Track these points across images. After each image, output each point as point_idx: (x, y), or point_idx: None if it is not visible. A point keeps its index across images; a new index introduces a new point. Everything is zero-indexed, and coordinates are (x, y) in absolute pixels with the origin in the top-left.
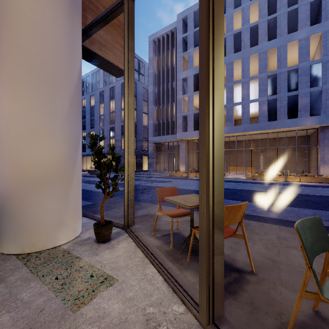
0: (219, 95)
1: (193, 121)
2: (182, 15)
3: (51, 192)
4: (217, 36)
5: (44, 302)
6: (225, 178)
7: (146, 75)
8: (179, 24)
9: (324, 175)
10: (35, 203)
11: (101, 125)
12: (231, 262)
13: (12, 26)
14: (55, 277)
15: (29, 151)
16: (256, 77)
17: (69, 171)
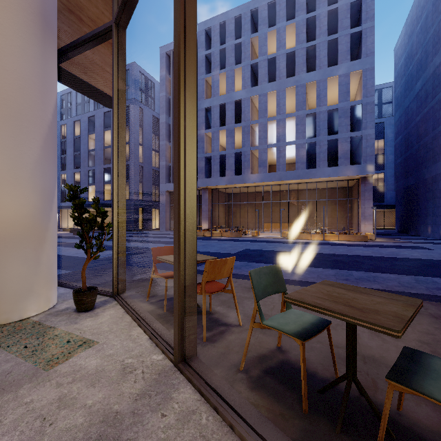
0: (191, 159)
1: (218, 165)
2: (204, 26)
3: (17, 254)
4: (189, 106)
5: (12, 366)
6: (257, 238)
7: (157, 98)
8: (201, 37)
9: (364, 232)
10: None
11: (90, 164)
12: (223, 319)
13: None
14: (23, 346)
15: None
16: (294, 114)
17: (40, 229)
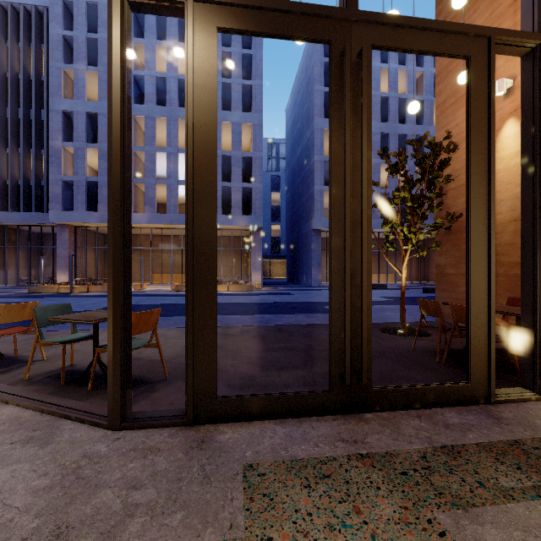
0: None
1: (85, 194)
2: None
3: None
4: None
5: None
6: (139, 292)
7: None
8: (56, 6)
9: (255, 282)
10: None
11: None
12: (28, 359)
13: None
14: None
15: None
16: None
17: None
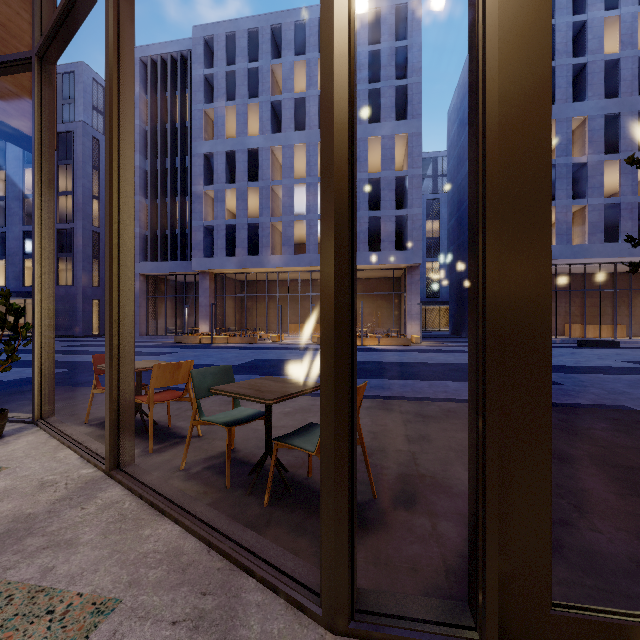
0: (127, 255)
1: (224, 239)
2: (203, 31)
3: None
4: (125, 199)
5: None
6: (278, 344)
7: None
8: (198, 46)
9: (411, 334)
10: None
11: None
12: (182, 432)
13: None
14: None
15: None
16: None
17: None
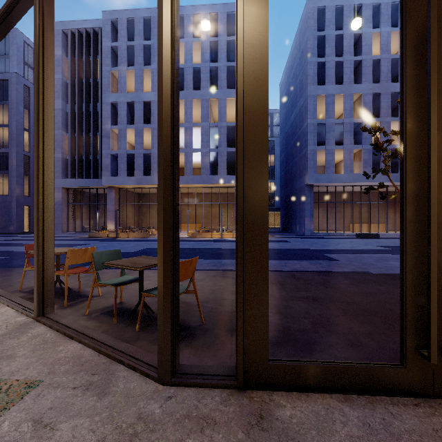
0: (49, 179)
1: (126, 163)
2: (110, 15)
3: None
4: (47, 144)
5: None
6: None
7: None
8: (106, 26)
9: None
10: None
11: None
12: (88, 294)
13: None
14: None
15: None
16: (199, 125)
17: None
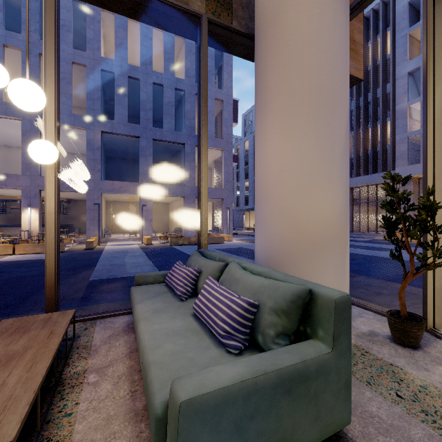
0: None
1: None
2: None
3: (329, 259)
4: None
5: (430, 440)
6: None
7: None
8: None
9: None
10: (312, 273)
11: None
12: None
13: (285, 50)
14: (393, 392)
15: (306, 203)
16: None
17: (344, 231)
